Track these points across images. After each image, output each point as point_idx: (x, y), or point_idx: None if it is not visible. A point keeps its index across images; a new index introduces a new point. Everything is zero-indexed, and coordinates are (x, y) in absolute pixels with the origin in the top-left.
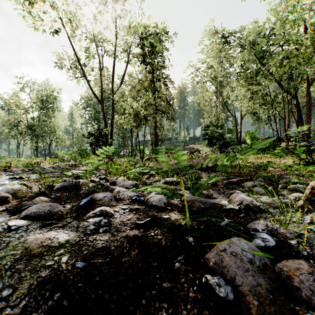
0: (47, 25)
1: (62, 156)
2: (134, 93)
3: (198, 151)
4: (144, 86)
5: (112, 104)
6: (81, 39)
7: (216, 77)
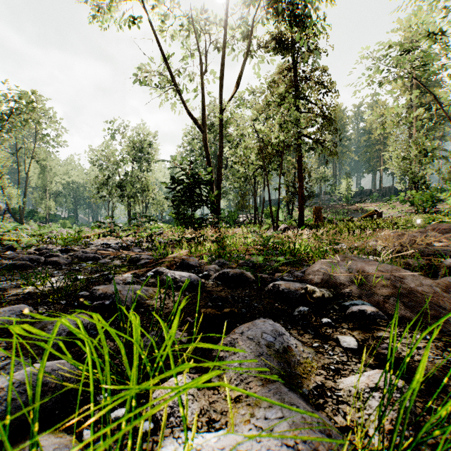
0: (124, 19)
1: (147, 224)
2: (260, 110)
3: (378, 215)
4: (279, 93)
5: (219, 128)
6: (174, 35)
7: (424, 64)
